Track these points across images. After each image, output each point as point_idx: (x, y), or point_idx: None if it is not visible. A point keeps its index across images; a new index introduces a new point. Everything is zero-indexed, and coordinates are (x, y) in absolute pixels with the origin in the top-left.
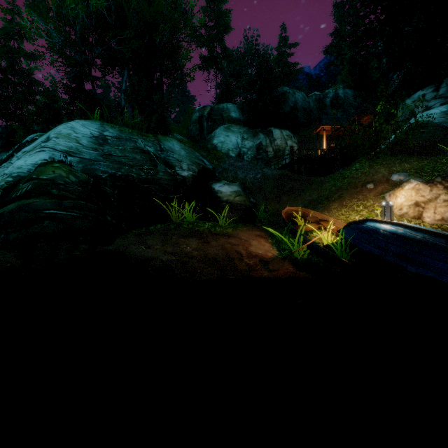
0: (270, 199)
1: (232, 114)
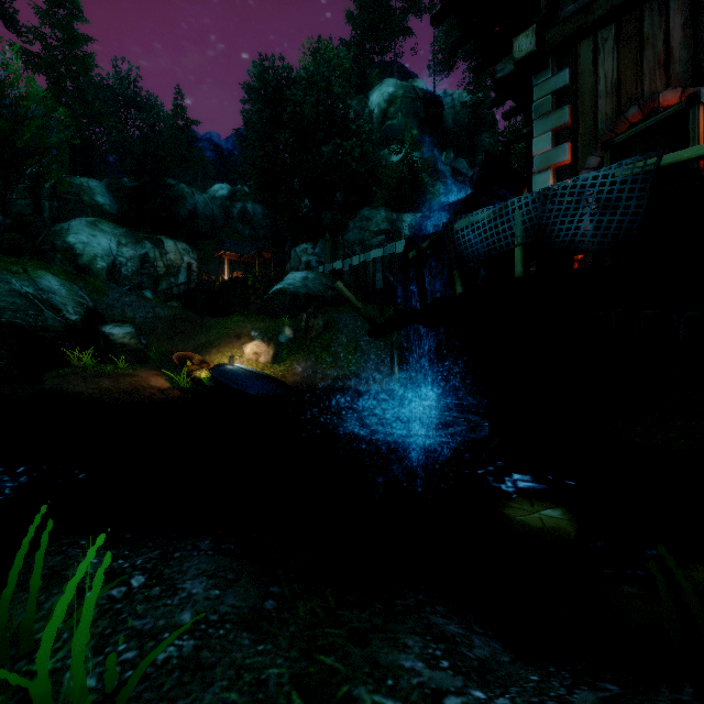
0: (163, 339)
1: (99, 198)
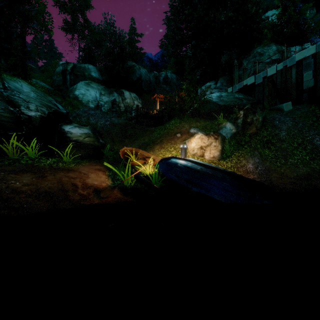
0: (116, 141)
1: (93, 74)
